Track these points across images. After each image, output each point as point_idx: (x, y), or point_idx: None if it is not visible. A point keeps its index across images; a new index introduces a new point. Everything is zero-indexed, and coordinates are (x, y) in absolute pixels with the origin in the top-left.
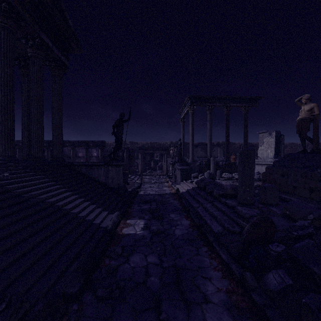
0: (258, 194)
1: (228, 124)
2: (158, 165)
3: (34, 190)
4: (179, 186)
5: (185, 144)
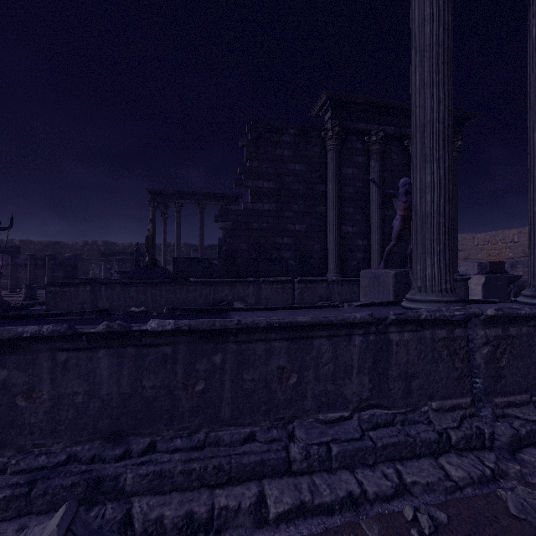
0: None
1: (202, 226)
2: None
3: None
4: None
5: (190, 246)
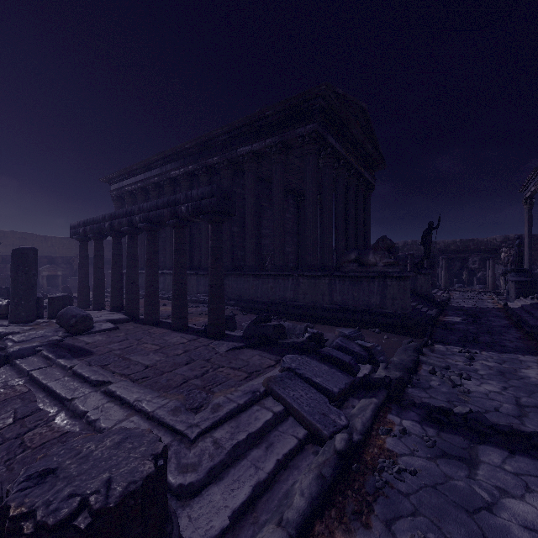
0: None
1: None
2: (476, 276)
3: None
4: (510, 303)
5: None
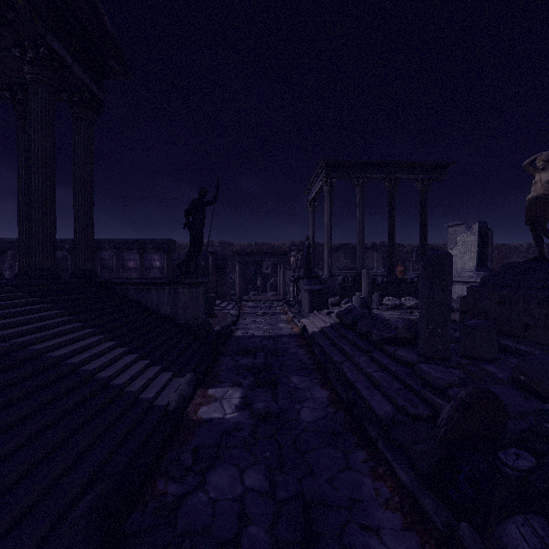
0: (453, 338)
1: (394, 211)
2: (269, 282)
3: (25, 334)
4: (306, 321)
5: (317, 246)
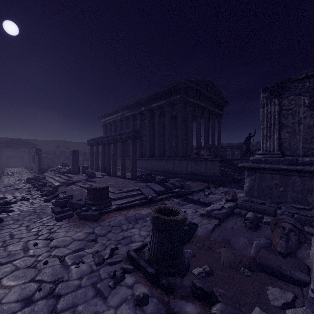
0: None
1: None
2: None
3: None
4: None
5: None
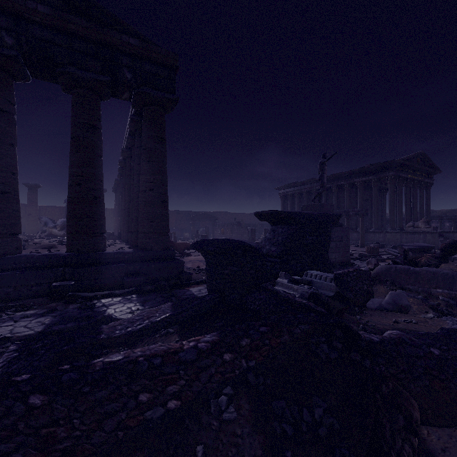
0: None
1: None
2: None
3: None
4: None
5: None
